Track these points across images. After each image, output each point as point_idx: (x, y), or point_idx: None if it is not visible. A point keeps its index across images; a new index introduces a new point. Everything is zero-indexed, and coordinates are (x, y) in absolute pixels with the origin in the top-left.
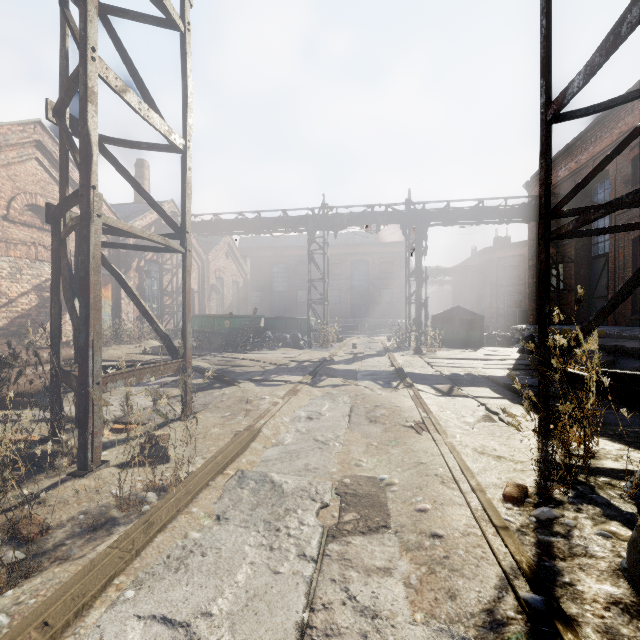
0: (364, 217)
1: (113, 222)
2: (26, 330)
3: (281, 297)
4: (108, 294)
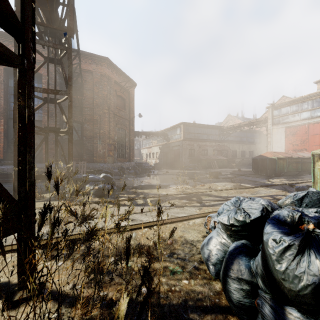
0: None
1: None
2: None
3: None
4: None
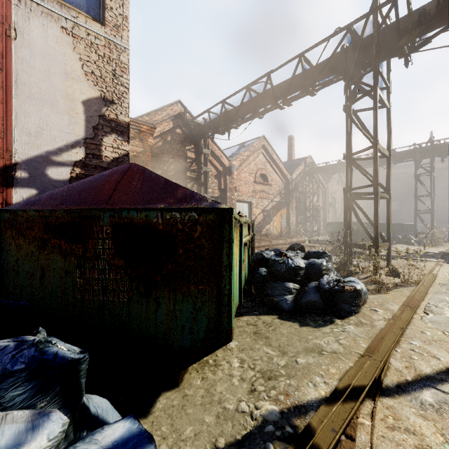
0: None
1: (379, 194)
2: (259, 230)
3: None
4: (284, 212)
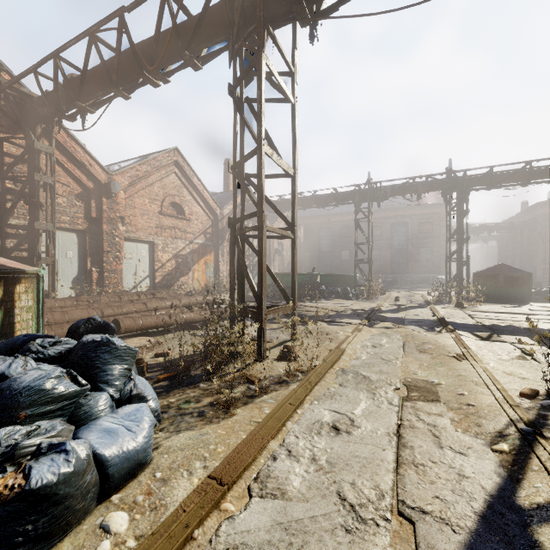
0: (405, 188)
1: (269, 228)
2: (170, 283)
3: (327, 256)
4: (212, 258)
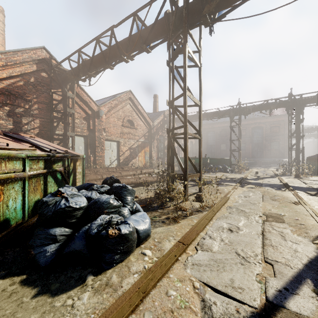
0: (262, 106)
1: (189, 133)
2: (127, 163)
3: (212, 148)
4: (148, 149)
